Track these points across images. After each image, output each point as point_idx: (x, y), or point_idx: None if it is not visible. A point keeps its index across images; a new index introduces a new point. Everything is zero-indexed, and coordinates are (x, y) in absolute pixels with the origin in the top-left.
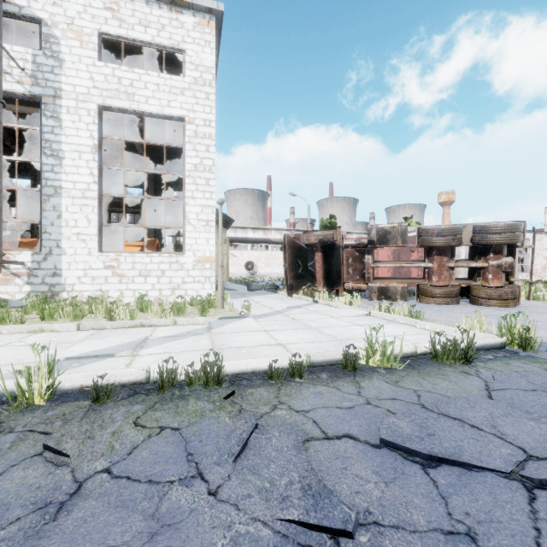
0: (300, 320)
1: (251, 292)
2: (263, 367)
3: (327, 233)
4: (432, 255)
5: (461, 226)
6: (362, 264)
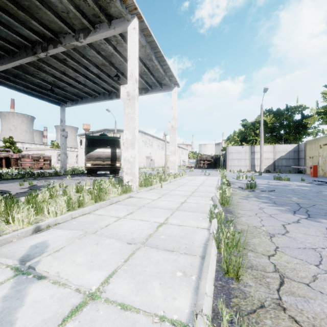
0: None
1: None
2: None
3: (7, 155)
4: (35, 161)
5: (40, 156)
6: (17, 162)
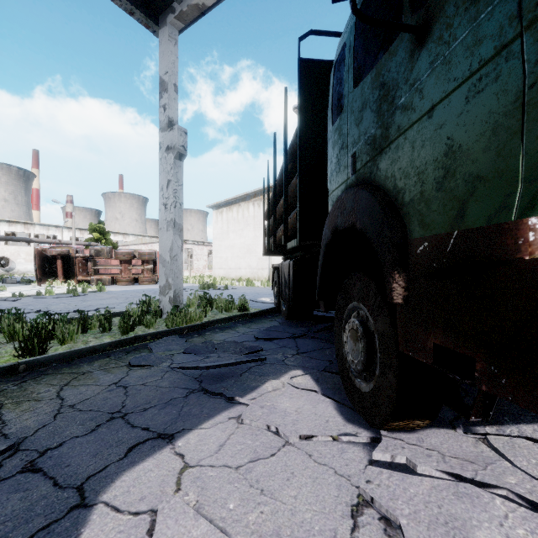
0: (34, 292)
1: (6, 285)
2: (11, 296)
3: (64, 250)
4: (122, 263)
5: (132, 251)
6: (87, 267)
